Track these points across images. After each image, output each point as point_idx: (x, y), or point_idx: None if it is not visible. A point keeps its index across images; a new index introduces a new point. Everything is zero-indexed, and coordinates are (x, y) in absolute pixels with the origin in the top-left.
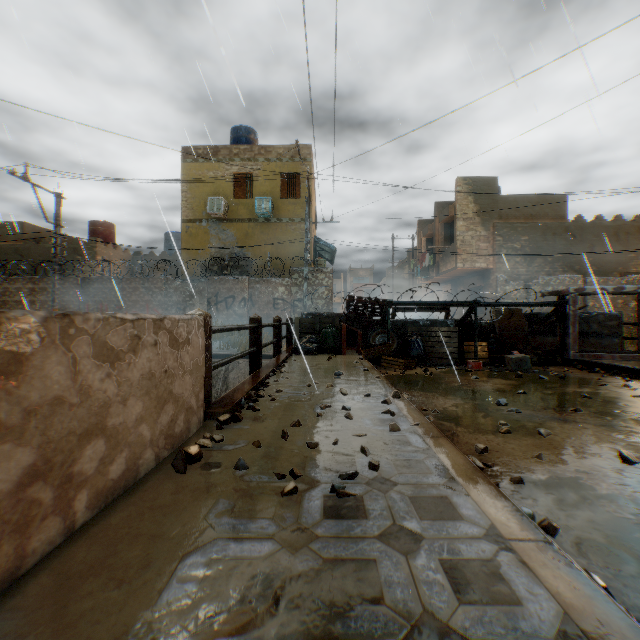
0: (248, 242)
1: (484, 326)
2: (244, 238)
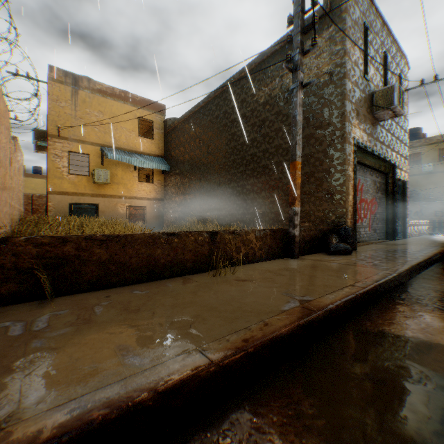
0: (416, 185)
1: None
2: (414, 183)
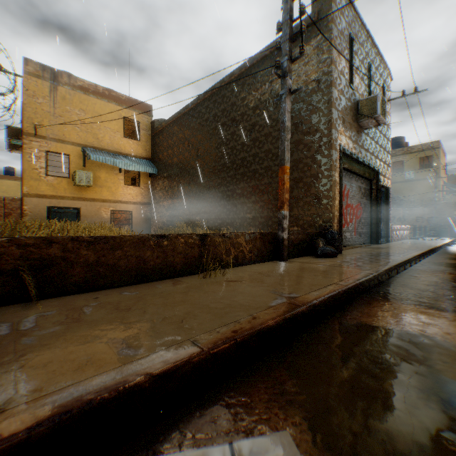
0: (400, 192)
1: None
2: (397, 190)
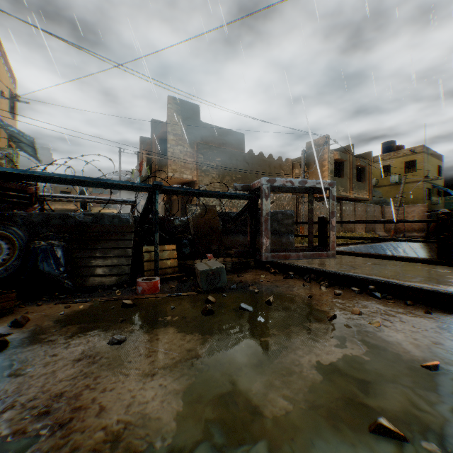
0: None
1: (178, 225)
2: None
